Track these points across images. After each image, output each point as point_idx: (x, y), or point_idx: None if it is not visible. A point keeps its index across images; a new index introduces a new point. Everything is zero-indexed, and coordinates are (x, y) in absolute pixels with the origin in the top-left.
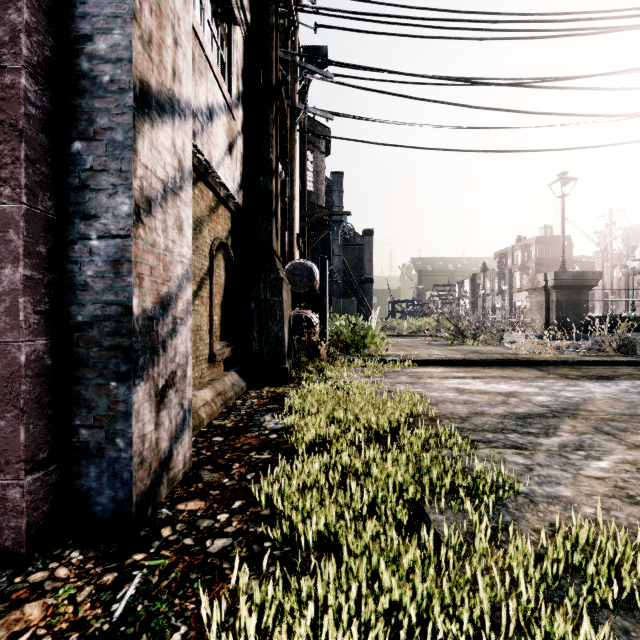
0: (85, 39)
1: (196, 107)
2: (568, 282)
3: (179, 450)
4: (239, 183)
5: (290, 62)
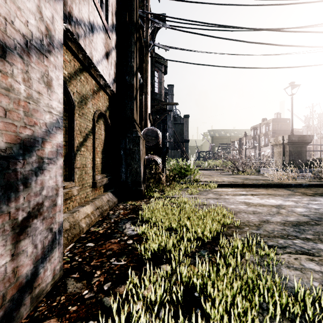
0: None
1: (80, 18)
2: (295, 141)
3: (47, 267)
4: (113, 78)
5: (145, 17)
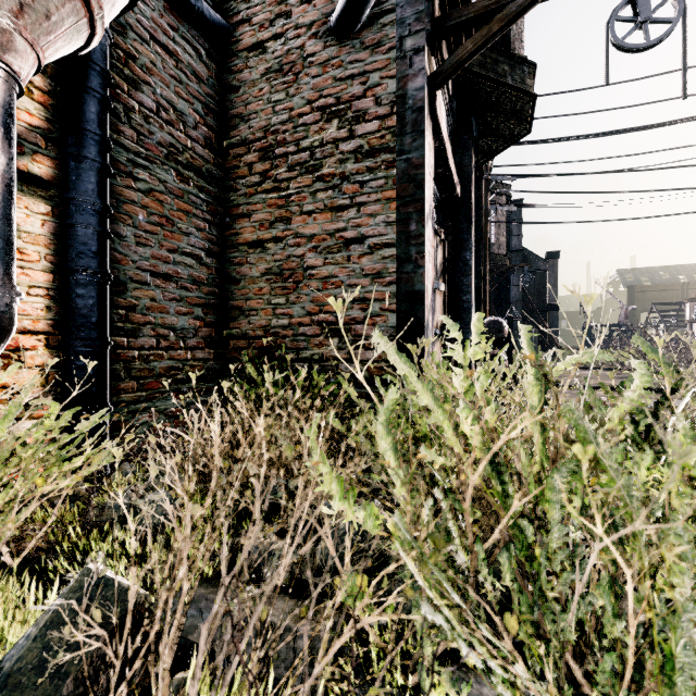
0: (460, 297)
1: None
2: None
3: None
4: None
5: (484, 179)
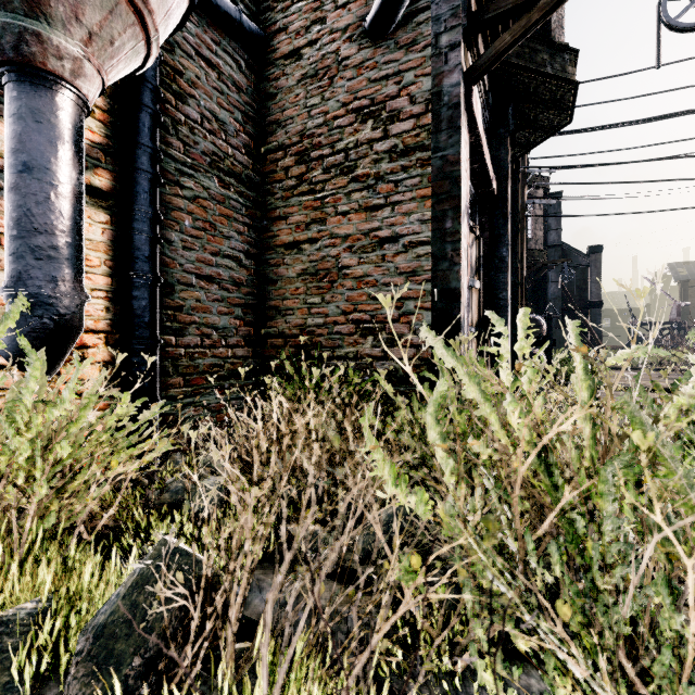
0: (496, 295)
1: None
2: None
3: None
4: None
5: (520, 173)
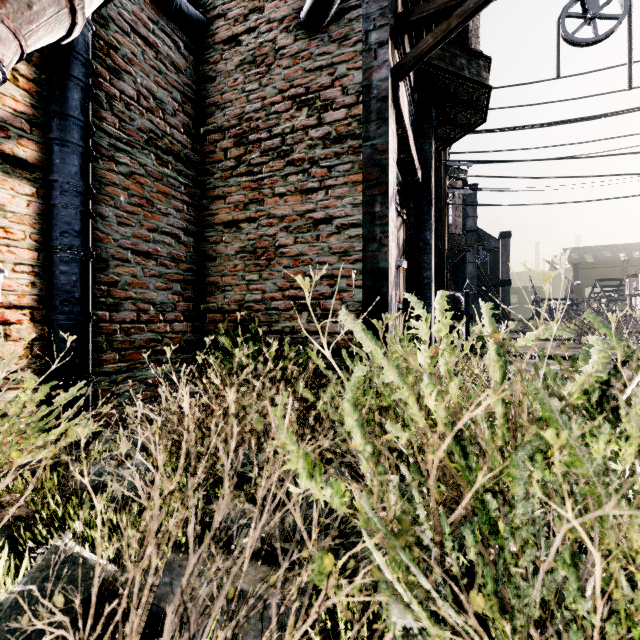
0: (421, 274)
1: None
2: None
3: None
4: None
5: (442, 165)
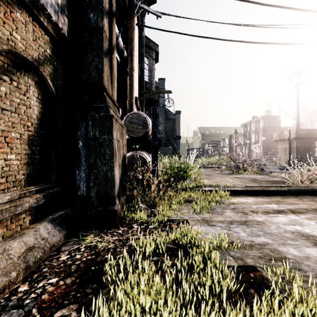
0: None
1: None
2: (304, 135)
3: None
4: (59, 3)
5: None
